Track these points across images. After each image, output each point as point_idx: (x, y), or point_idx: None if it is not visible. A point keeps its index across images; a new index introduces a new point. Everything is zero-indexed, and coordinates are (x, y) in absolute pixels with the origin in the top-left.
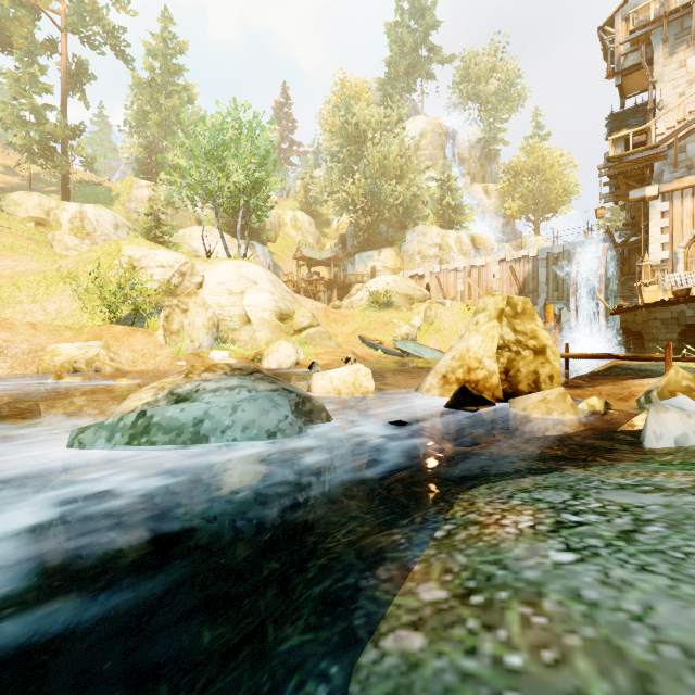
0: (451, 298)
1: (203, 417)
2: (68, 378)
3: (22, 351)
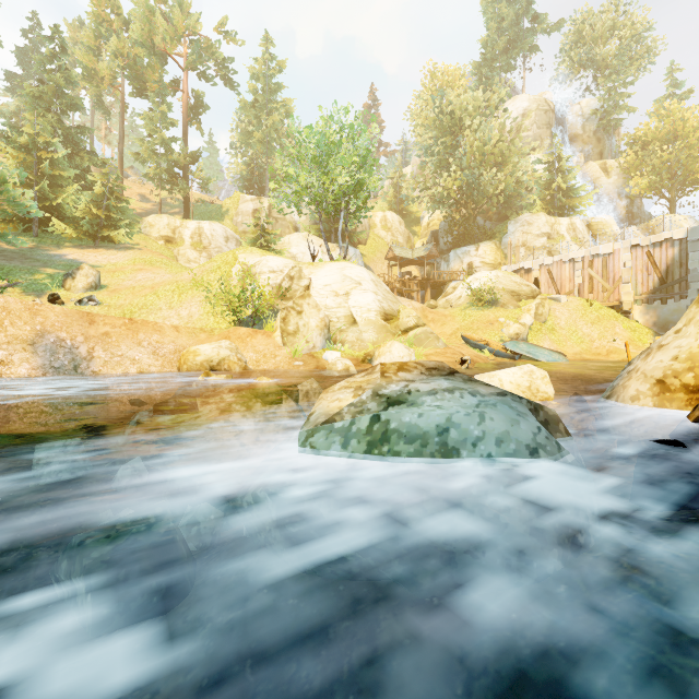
0: (566, 292)
1: (447, 425)
2: (215, 376)
3: (169, 351)
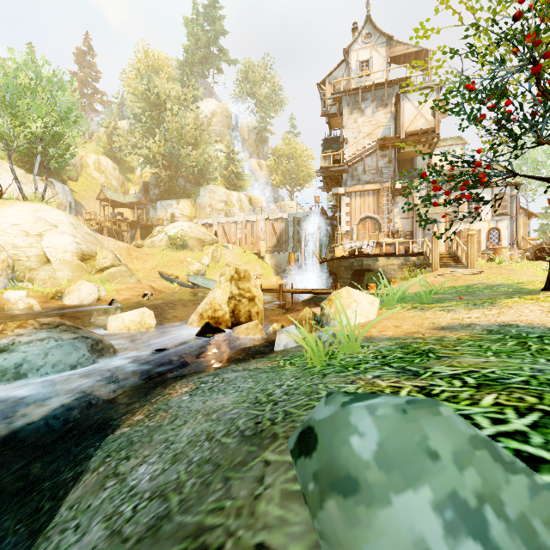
0: (233, 242)
1: (22, 362)
2: None
3: None
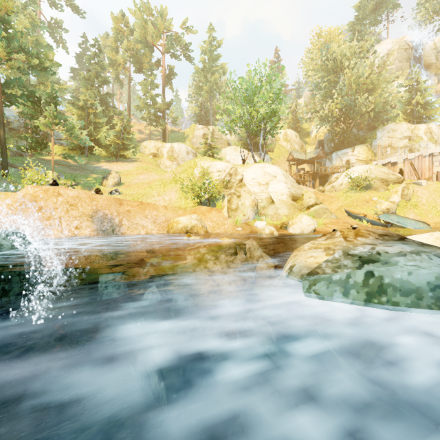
0: (425, 178)
1: (437, 282)
2: (193, 236)
3: (162, 221)
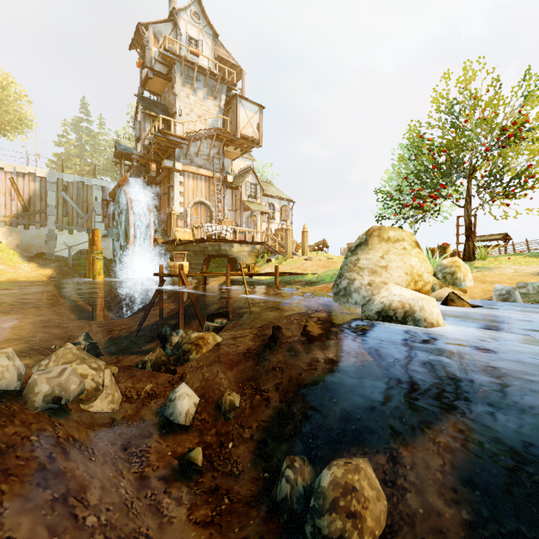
0: None
1: None
2: None
3: None
